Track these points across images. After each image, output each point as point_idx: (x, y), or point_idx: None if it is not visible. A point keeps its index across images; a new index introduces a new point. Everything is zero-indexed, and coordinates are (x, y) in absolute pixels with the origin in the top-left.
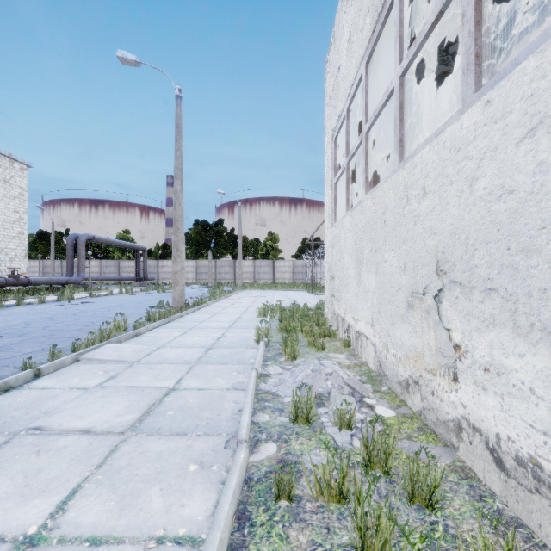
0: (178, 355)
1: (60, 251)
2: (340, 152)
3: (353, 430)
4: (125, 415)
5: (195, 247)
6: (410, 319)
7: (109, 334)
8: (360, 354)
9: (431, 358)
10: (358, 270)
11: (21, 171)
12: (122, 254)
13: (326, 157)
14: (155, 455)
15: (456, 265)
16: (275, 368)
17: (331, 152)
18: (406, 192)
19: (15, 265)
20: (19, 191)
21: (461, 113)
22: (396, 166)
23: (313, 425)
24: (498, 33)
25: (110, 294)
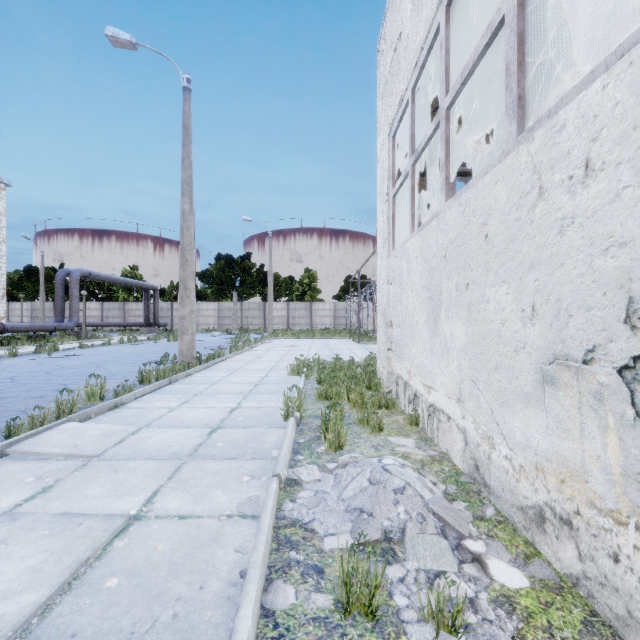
0: (165, 443)
1: (53, 291)
2: (398, 159)
3: (461, 633)
4: (18, 595)
5: (216, 286)
6: (547, 404)
7: (72, 407)
8: (436, 439)
9: (610, 488)
10: (433, 315)
11: None
12: (129, 294)
13: (380, 165)
14: None
15: None
16: (310, 471)
17: (386, 156)
18: (538, 179)
19: None
20: None
21: None
22: (510, 143)
23: (381, 618)
24: None
25: (107, 344)
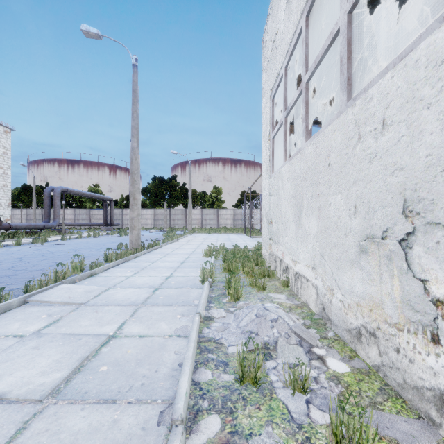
0: (126, 296)
1: (41, 202)
2: (276, 112)
3: (307, 393)
4: (51, 373)
5: (153, 198)
6: (363, 265)
7: (64, 275)
8: (299, 294)
9: (395, 310)
10: (297, 215)
11: (5, 134)
12: (93, 204)
13: (264, 116)
14: (70, 437)
15: (437, 203)
16: (219, 311)
17: (268, 111)
18: (358, 130)
19: (0, 213)
20: (3, 150)
21: (442, 19)
22: (343, 106)
23: (262, 386)
24: (421, 0)
25: (80, 237)
